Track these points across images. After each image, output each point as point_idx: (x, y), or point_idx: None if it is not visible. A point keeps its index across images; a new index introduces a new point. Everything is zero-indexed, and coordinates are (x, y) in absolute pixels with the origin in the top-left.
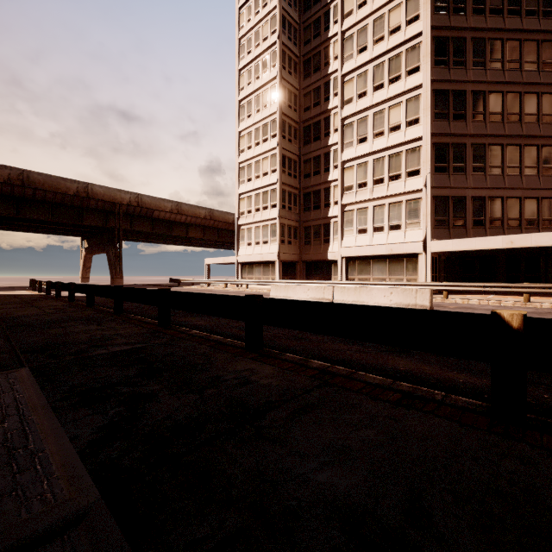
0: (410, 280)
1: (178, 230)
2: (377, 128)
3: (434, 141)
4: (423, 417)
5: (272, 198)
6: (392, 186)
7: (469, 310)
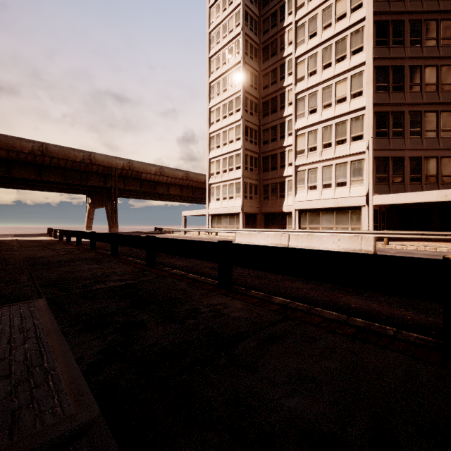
0: (354, 229)
1: (161, 189)
2: (325, 100)
3: (375, 110)
4: (379, 351)
5: (237, 162)
6: (338, 149)
7: (408, 255)
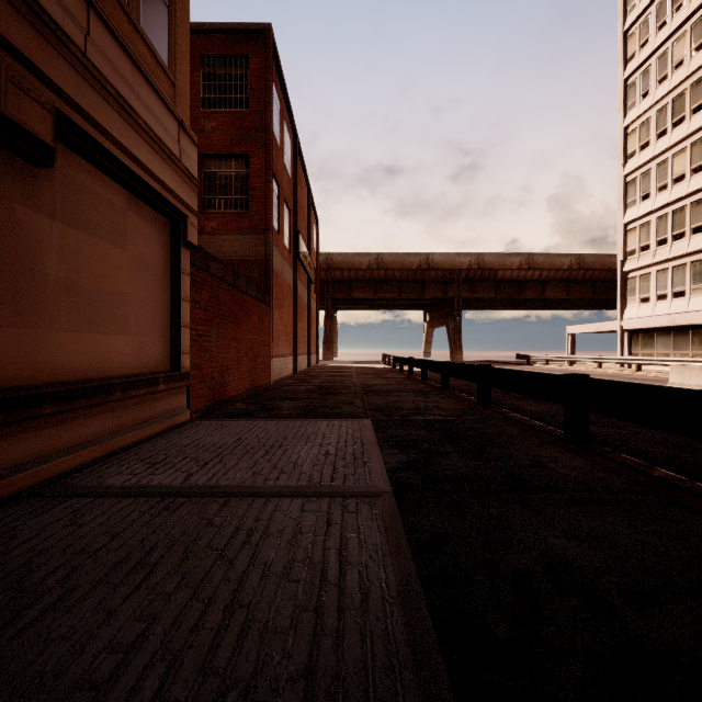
0: None
1: (530, 291)
2: None
3: None
4: None
5: (695, 217)
6: None
7: None
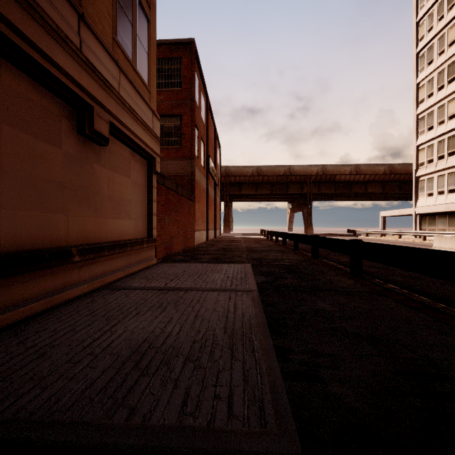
0: None
1: (357, 188)
2: None
3: None
4: (414, 313)
5: None
6: None
7: None
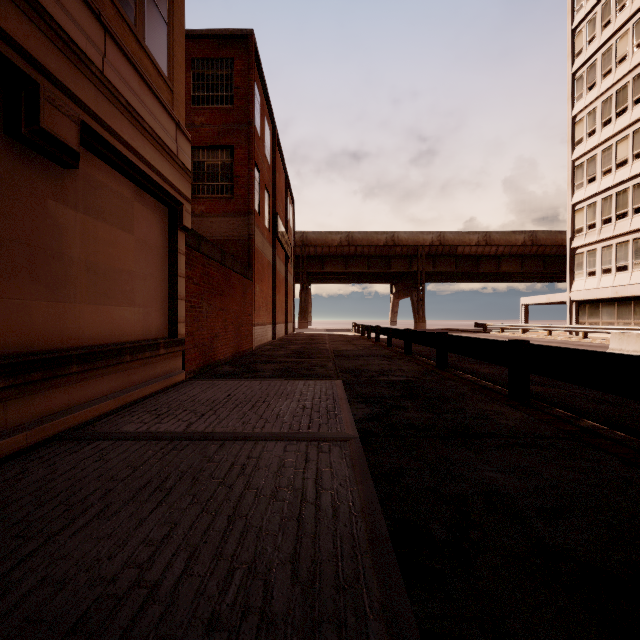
0: None
1: (487, 265)
2: None
3: None
4: None
5: (636, 198)
6: None
7: None
